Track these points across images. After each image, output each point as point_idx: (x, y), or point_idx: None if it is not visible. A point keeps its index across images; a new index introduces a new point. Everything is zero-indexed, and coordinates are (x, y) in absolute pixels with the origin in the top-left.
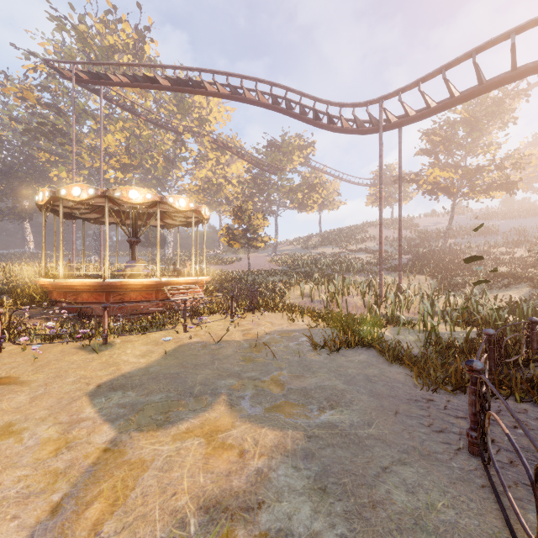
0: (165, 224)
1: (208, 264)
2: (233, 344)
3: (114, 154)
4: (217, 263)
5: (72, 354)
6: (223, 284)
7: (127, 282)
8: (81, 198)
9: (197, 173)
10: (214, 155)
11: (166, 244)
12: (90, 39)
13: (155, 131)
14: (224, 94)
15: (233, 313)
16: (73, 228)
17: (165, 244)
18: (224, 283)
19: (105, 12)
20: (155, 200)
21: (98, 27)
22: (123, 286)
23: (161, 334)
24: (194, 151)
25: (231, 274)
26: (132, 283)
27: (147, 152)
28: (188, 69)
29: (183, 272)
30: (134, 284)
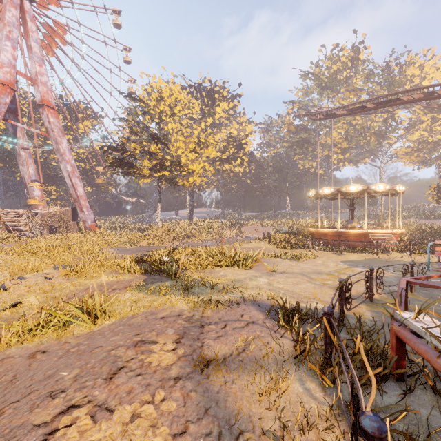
0: (371, 196)
1: (418, 218)
2: (400, 262)
3: (337, 143)
4: (429, 217)
5: (331, 254)
6: (424, 236)
7: (348, 231)
8: (328, 193)
9: (408, 137)
10: (428, 117)
11: (377, 202)
12: (321, 76)
13: (367, 116)
14: (419, 99)
15: (410, 251)
16: (317, 201)
17: (376, 202)
18: (425, 235)
19: (331, 51)
20: (363, 189)
21: (327, 65)
22: (347, 233)
23: (365, 254)
24: (407, 116)
25: (436, 228)
26: (351, 232)
27: (361, 134)
28: (388, 95)
29: (383, 227)
30: (352, 232)
